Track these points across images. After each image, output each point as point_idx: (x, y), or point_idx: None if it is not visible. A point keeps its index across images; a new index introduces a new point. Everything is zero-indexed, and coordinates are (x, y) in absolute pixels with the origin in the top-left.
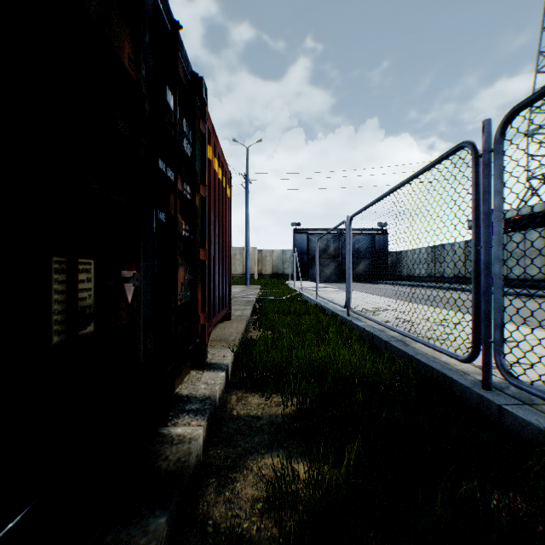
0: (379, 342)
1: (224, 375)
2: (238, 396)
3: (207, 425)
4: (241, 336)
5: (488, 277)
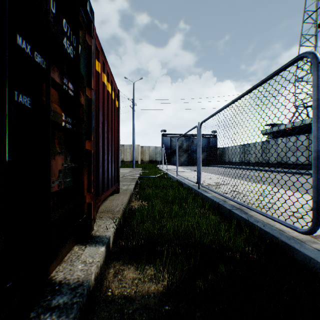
0: (224, 210)
1: (103, 249)
2: (116, 269)
3: None
4: (125, 207)
5: None
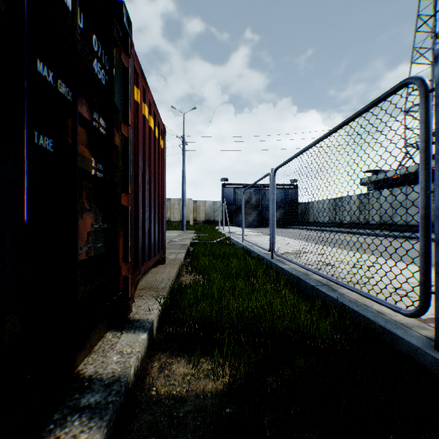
0: (305, 286)
1: (145, 337)
2: (161, 362)
3: (106, 431)
4: (172, 282)
5: None
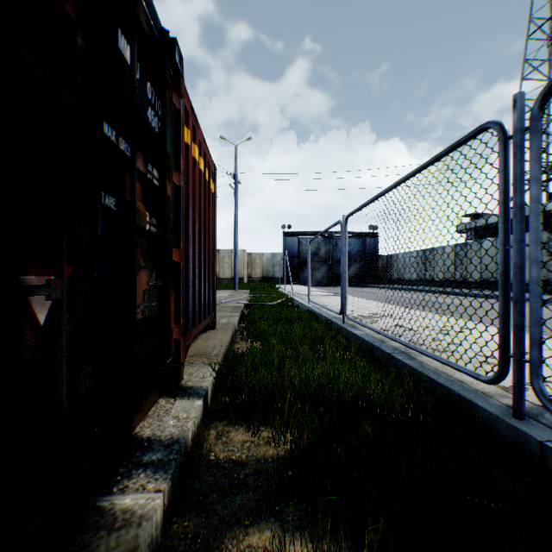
0: (380, 354)
1: (201, 403)
2: (218, 430)
3: (171, 485)
4: (226, 349)
5: (521, 282)
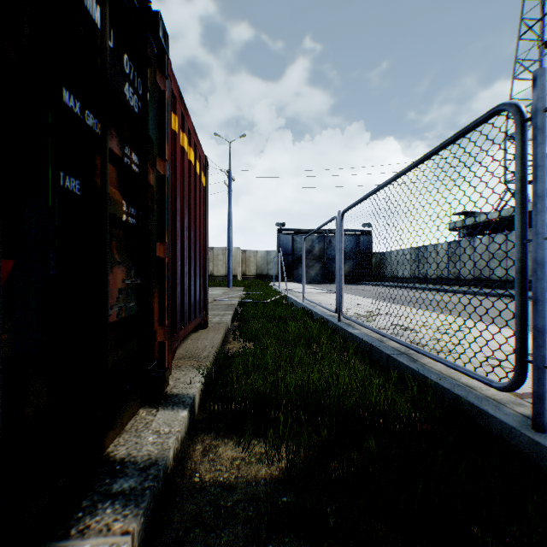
0: (379, 355)
1: (186, 415)
2: (205, 444)
3: (143, 521)
4: (217, 350)
5: (542, 280)
